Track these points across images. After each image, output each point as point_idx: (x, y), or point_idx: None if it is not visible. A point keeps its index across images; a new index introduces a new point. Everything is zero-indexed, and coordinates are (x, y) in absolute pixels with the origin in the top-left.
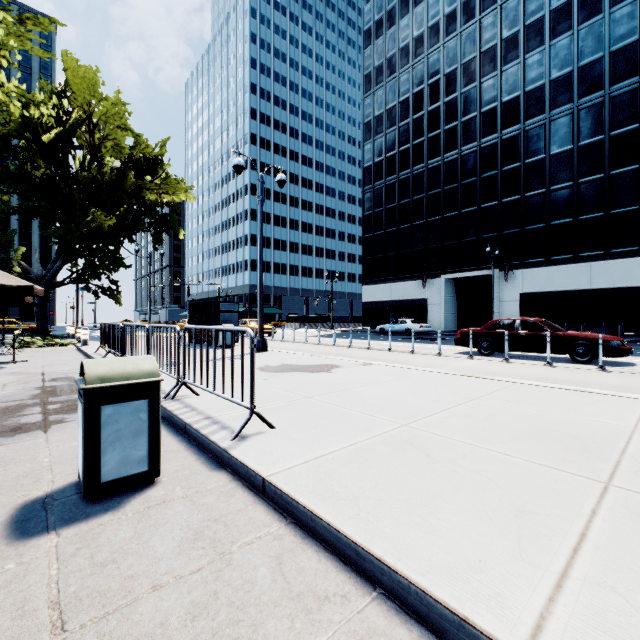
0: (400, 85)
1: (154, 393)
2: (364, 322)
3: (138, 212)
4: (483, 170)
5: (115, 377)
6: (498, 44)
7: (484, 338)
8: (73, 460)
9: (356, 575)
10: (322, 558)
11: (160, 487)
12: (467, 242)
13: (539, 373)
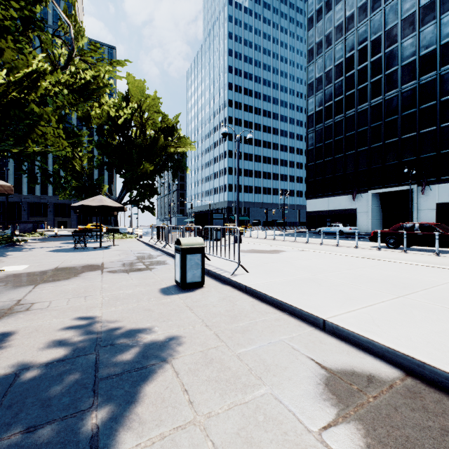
0: (335, 53)
1: (203, 251)
2: (308, 226)
3: (164, 160)
4: (403, 109)
5: (190, 244)
6: (416, 11)
7: (391, 236)
8: (168, 279)
9: (280, 310)
10: (268, 306)
11: (205, 288)
12: (390, 165)
13: (423, 259)
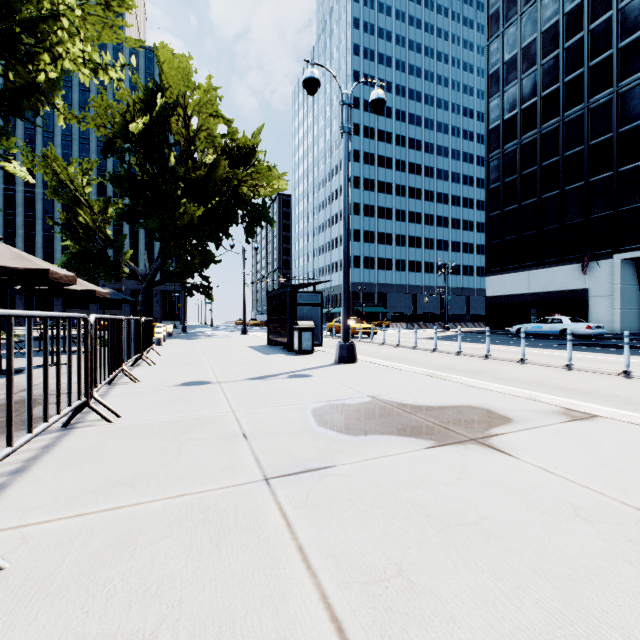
0: (543, 10)
1: None
2: (489, 321)
3: (232, 205)
4: None
5: None
6: None
7: None
8: None
9: None
10: None
11: None
12: None
13: None
